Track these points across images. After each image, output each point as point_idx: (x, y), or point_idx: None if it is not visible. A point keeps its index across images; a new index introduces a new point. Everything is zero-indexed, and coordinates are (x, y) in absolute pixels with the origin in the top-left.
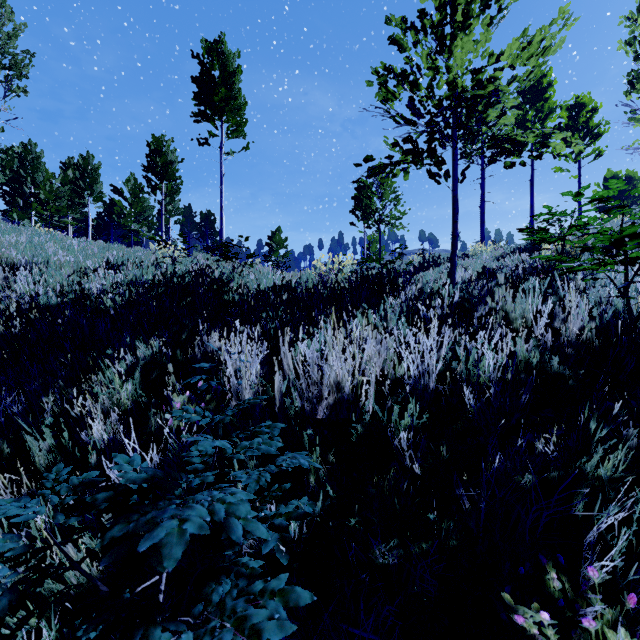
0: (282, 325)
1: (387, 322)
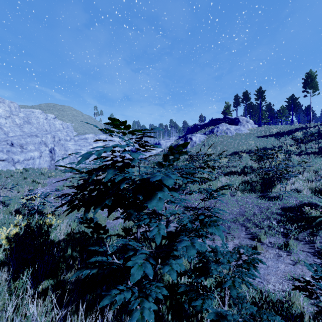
0: (310, 127)
1: (319, 126)
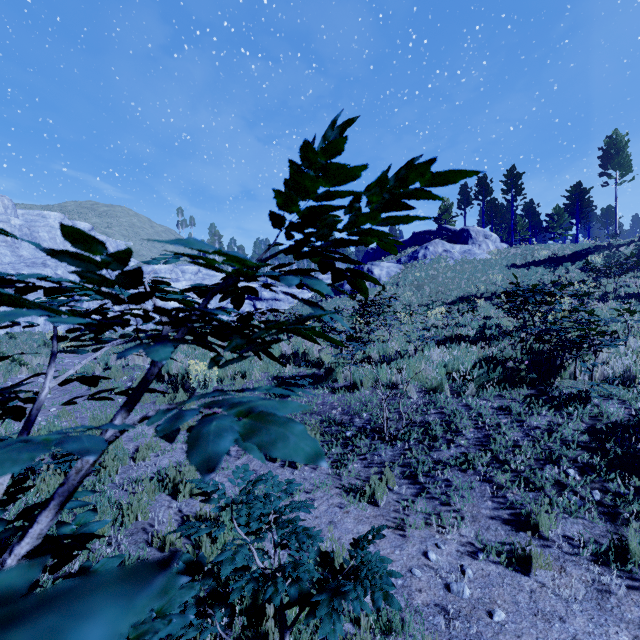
0: (619, 246)
1: (638, 242)
